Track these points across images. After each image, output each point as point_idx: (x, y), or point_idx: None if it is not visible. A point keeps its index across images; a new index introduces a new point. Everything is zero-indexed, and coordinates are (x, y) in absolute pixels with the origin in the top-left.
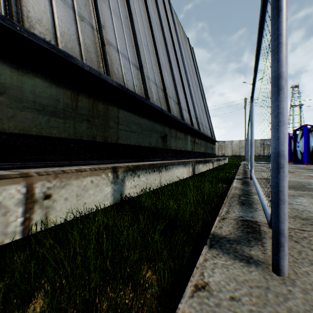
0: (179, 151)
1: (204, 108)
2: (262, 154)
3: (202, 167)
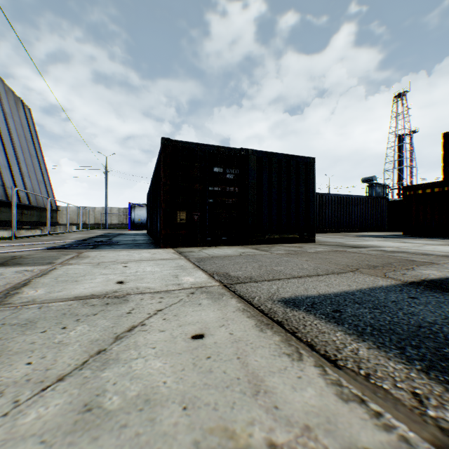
0: (4, 221)
1: (44, 178)
2: (126, 222)
3: (27, 232)
